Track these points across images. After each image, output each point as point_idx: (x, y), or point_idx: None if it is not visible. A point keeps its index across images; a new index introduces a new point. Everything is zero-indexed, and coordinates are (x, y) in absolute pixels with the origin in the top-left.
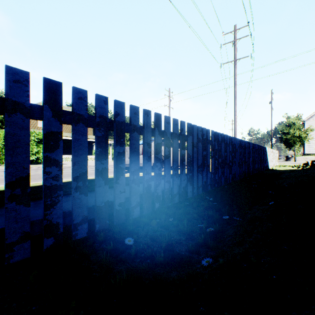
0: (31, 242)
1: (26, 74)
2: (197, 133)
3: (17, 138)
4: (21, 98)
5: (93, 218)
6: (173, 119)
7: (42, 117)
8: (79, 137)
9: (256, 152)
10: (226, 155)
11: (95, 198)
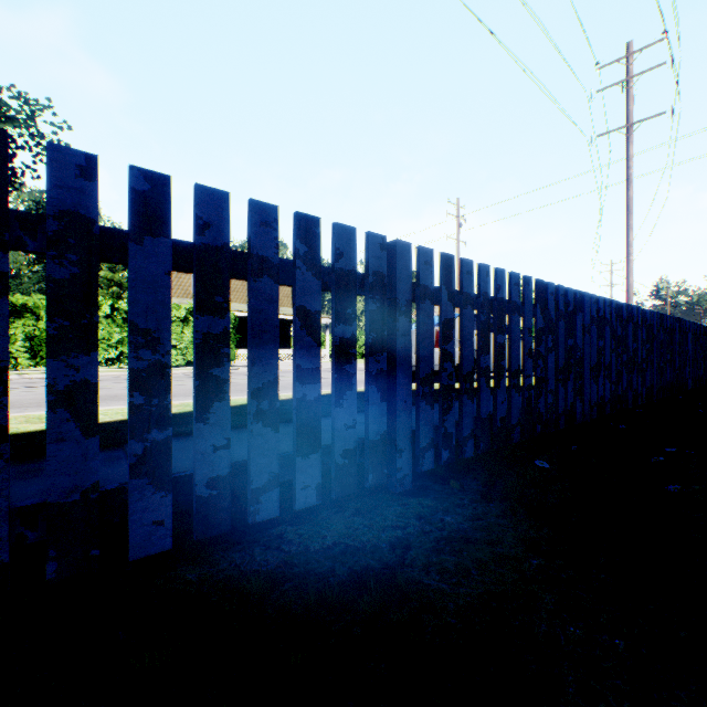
0: (414, 456)
1: (431, 252)
2: (589, 307)
3: (426, 328)
4: (428, 281)
5: (458, 439)
6: (556, 286)
7: (437, 301)
8: (467, 323)
9: (694, 340)
10: (635, 348)
11: (478, 407)
